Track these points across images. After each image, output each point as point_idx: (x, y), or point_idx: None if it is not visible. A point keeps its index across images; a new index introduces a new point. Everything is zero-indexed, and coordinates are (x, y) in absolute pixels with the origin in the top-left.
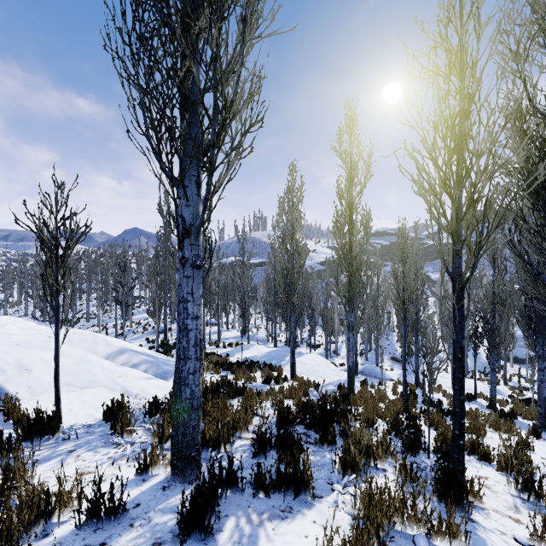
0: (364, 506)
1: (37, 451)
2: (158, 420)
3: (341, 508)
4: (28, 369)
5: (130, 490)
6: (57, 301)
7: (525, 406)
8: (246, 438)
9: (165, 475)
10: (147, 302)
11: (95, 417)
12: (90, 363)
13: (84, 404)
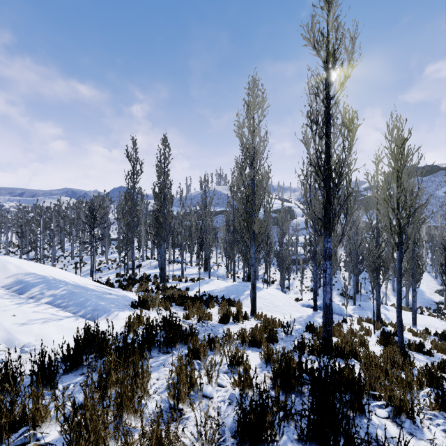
0: None
1: None
2: None
3: None
4: None
5: None
6: None
7: None
8: None
9: None
10: None
11: None
12: None
13: None
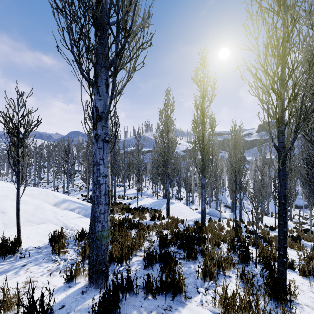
0: (223, 307)
1: (1, 266)
2: (82, 244)
3: (205, 306)
4: (4, 212)
5: (59, 294)
6: (18, 168)
7: (304, 233)
8: (140, 255)
9: (84, 283)
10: (82, 173)
11: (44, 242)
12: (44, 208)
13: (38, 234)
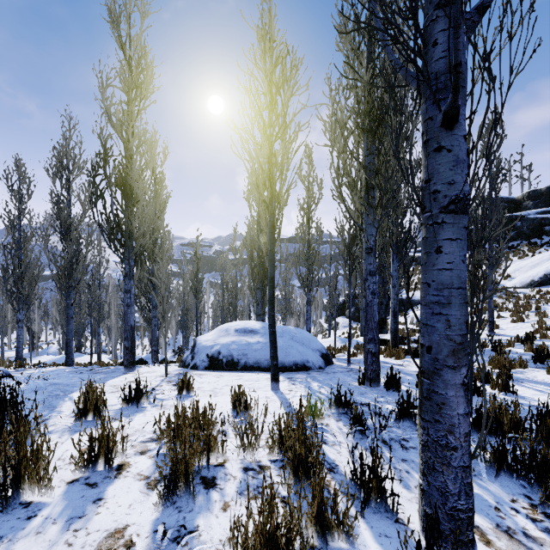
0: None
1: None
2: None
3: None
4: None
5: None
6: None
7: None
8: None
9: None
10: None
11: None
12: None
13: None
